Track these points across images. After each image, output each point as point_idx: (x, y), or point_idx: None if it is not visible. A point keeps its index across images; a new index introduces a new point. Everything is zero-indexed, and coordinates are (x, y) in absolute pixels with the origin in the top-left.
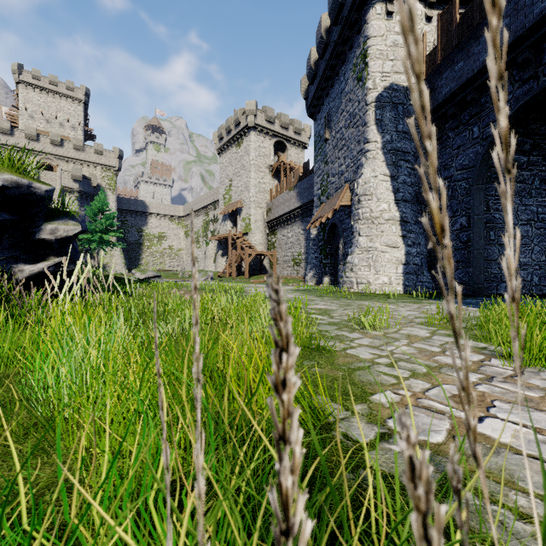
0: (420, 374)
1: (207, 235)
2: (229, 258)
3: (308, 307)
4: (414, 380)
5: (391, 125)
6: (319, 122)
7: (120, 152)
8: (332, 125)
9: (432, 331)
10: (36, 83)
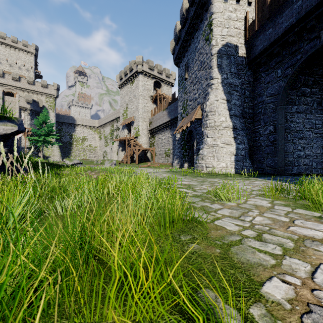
0: (290, 249)
1: (113, 138)
2: (126, 152)
3: (177, 183)
4: (290, 258)
5: (226, 68)
6: (181, 68)
7: (58, 86)
8: (189, 70)
9: (270, 201)
10: (2, 41)
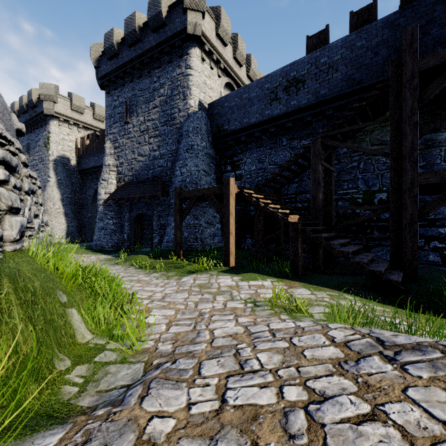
0: None
1: None
2: None
3: None
4: None
5: (61, 173)
6: (21, 143)
7: None
8: (31, 153)
9: None
10: None
